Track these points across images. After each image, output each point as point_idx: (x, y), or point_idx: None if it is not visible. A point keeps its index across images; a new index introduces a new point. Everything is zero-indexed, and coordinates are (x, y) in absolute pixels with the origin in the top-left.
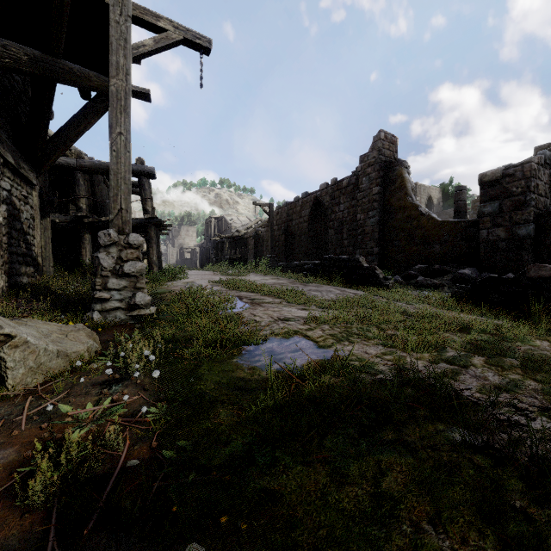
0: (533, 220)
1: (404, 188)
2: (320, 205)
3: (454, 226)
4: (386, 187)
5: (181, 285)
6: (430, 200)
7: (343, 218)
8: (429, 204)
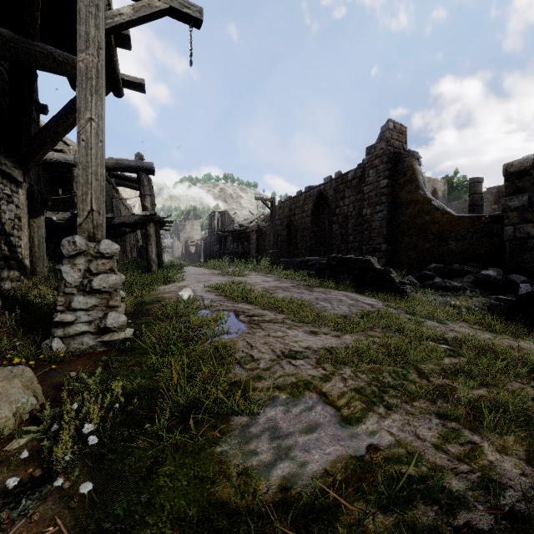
0: None
1: (415, 180)
2: (324, 199)
3: (473, 222)
4: (395, 179)
5: (173, 291)
6: (434, 192)
7: (347, 212)
8: (433, 196)
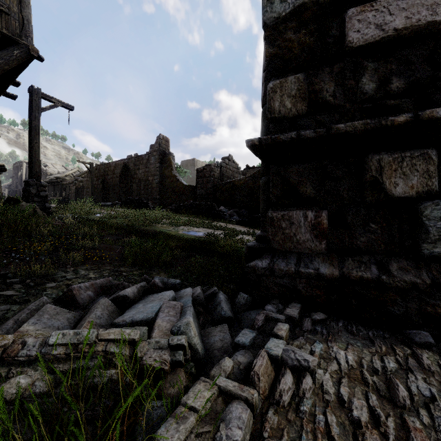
0: (212, 188)
1: (171, 166)
2: (128, 168)
3: (190, 188)
4: (163, 164)
5: None
6: None
7: (141, 178)
8: None
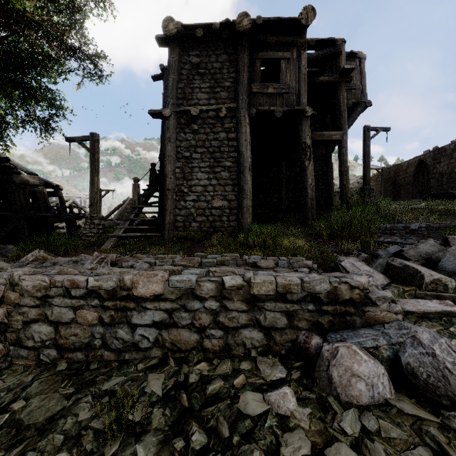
0: None
1: None
2: (423, 164)
3: None
4: None
5: None
6: None
7: (443, 171)
8: None
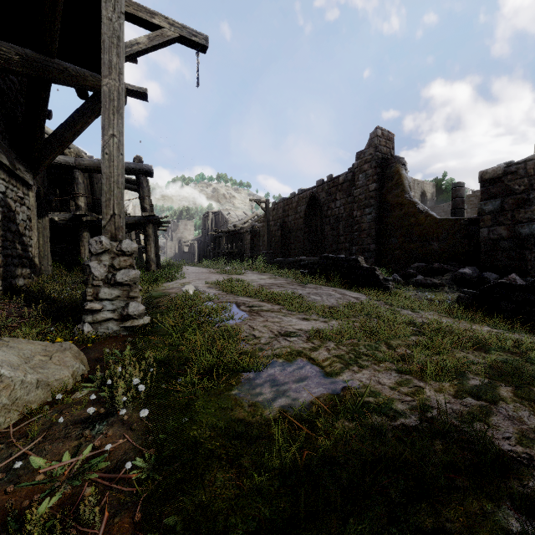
0: None
1: (401, 185)
2: (316, 201)
3: (453, 224)
4: (383, 184)
5: (177, 287)
6: (423, 194)
7: (339, 214)
8: (422, 198)
